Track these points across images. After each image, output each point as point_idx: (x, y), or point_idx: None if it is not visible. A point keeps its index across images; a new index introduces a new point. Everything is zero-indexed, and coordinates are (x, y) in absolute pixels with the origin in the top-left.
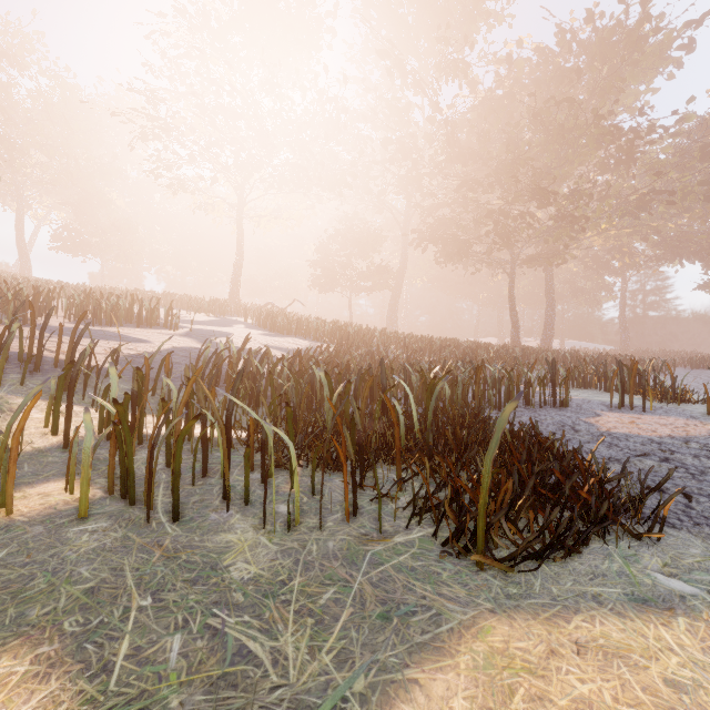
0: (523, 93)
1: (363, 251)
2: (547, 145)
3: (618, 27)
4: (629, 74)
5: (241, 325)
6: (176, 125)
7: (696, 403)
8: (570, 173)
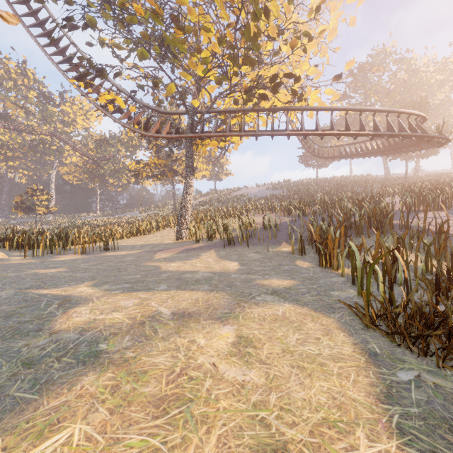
0: None
1: None
2: None
3: None
4: None
5: None
6: None
7: None
8: None
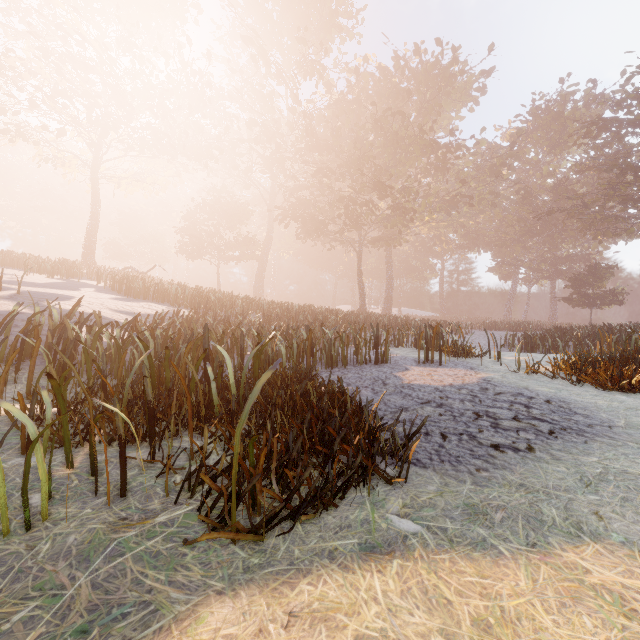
0: (368, 102)
1: (230, 222)
2: (386, 148)
3: (437, 63)
4: (444, 102)
5: (90, 289)
6: (11, 64)
7: (477, 357)
8: (403, 173)
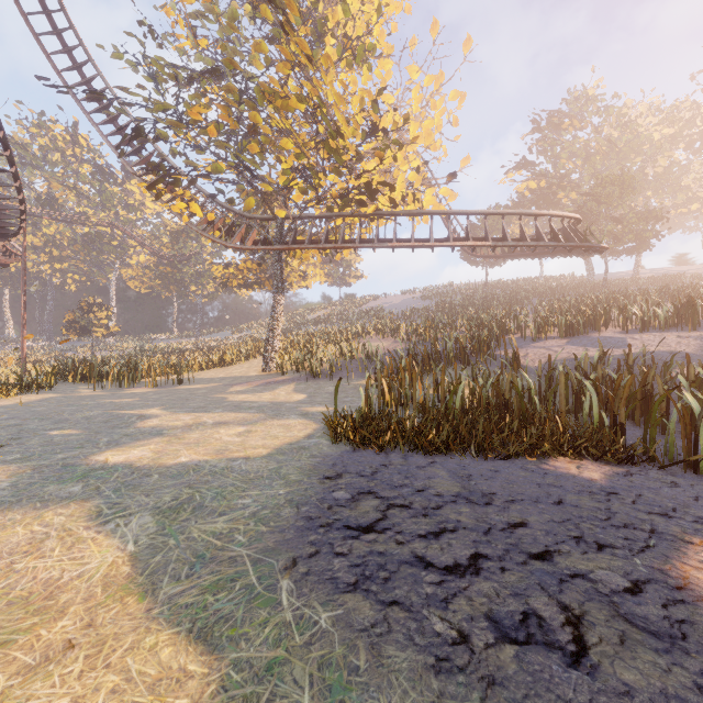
0: None
1: None
2: None
3: None
4: None
5: None
6: None
7: None
8: None
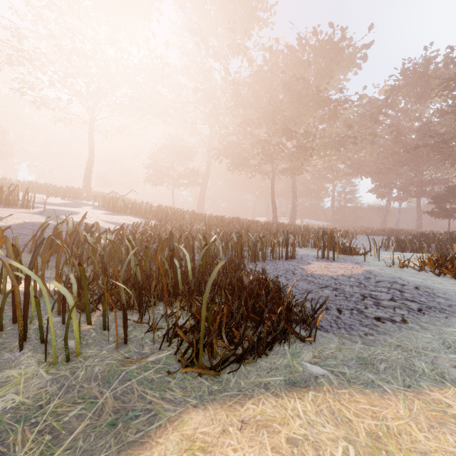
0: (279, 71)
1: (181, 159)
2: (292, 104)
3: (329, 40)
4: (335, 69)
5: (89, 207)
6: (38, 57)
7: (361, 255)
8: (305, 121)
